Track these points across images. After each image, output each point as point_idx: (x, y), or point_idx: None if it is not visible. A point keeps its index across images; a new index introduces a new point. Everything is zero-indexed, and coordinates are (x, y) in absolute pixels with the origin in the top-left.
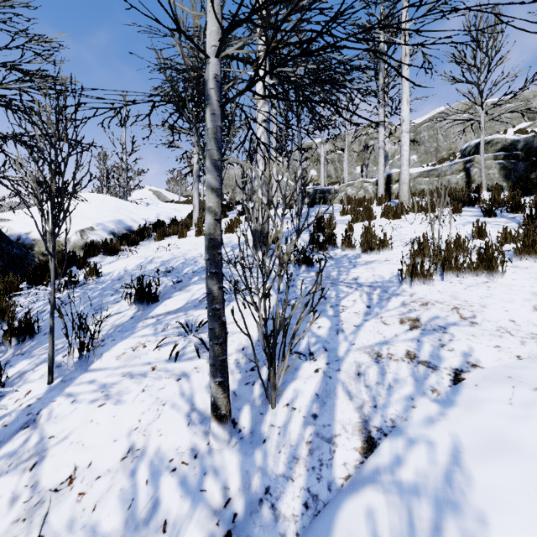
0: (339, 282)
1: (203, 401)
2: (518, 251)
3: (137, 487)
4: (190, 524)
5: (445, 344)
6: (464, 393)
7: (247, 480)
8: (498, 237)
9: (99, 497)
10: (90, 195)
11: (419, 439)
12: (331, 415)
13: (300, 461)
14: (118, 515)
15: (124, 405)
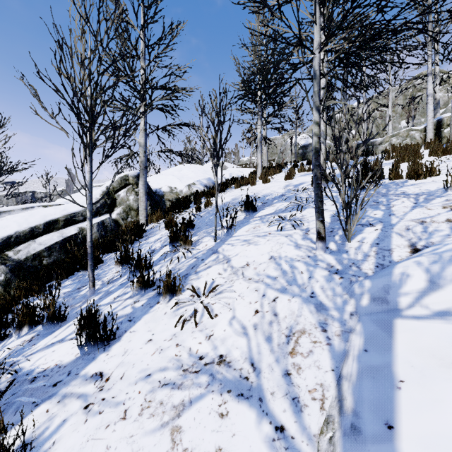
0: (388, 194)
1: (304, 242)
2: None
3: (281, 265)
4: (315, 272)
5: None
6: None
7: (340, 261)
8: None
9: (264, 268)
10: (186, 165)
11: (450, 243)
12: (388, 243)
13: (371, 256)
14: (277, 271)
15: (260, 245)
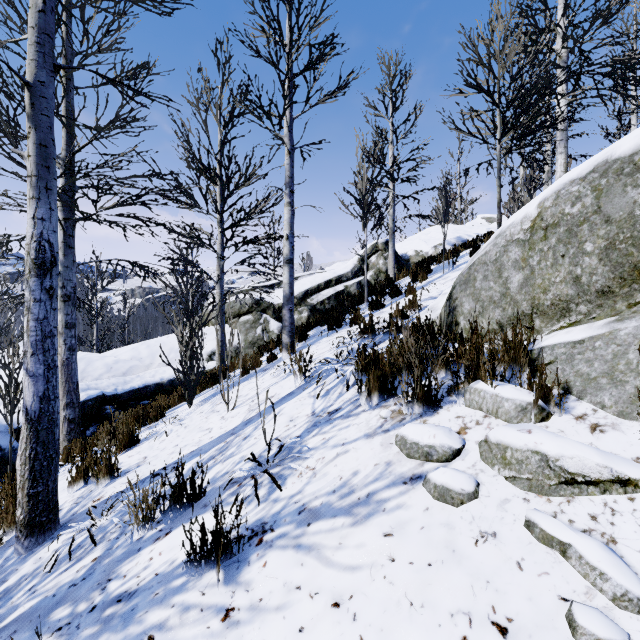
0: None
1: None
2: None
3: None
4: None
5: None
6: None
7: None
8: None
9: None
10: (434, 227)
11: None
12: None
13: None
14: None
15: None
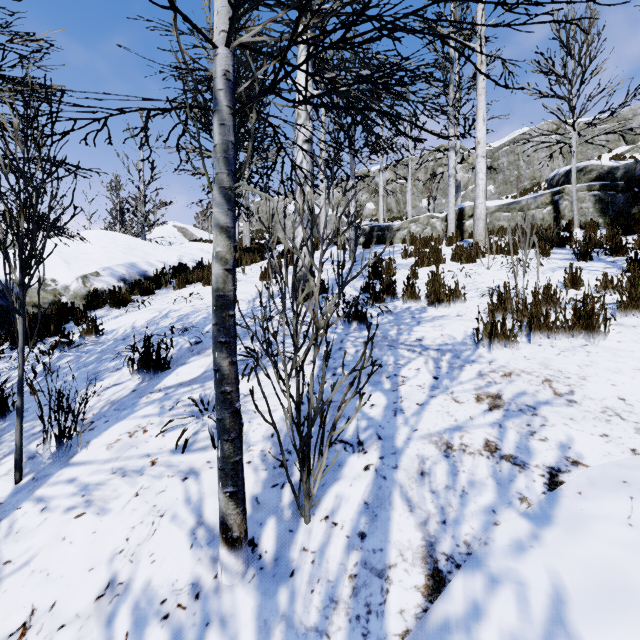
0: (399, 344)
1: (214, 511)
2: (624, 305)
3: None
4: None
5: (536, 431)
6: (564, 505)
7: (264, 635)
8: (597, 286)
9: None
10: (97, 233)
11: (504, 576)
12: (384, 535)
13: (340, 607)
14: None
15: (109, 516)
